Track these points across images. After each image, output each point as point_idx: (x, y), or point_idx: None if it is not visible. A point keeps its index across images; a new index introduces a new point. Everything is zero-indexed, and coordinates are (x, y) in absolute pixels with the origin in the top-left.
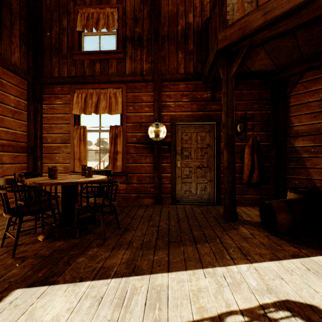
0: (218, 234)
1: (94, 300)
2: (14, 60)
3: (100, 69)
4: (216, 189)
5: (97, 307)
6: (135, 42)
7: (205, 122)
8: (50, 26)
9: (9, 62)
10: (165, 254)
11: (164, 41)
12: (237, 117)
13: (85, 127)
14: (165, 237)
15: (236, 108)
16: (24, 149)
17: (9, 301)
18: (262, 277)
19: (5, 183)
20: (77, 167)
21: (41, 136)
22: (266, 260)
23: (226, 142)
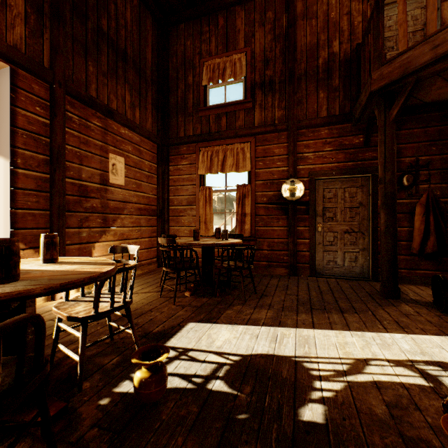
0: (370, 308)
1: (252, 336)
2: (148, 126)
3: (227, 123)
4: (372, 261)
5: (256, 339)
6: (265, 87)
7: (355, 175)
8: (176, 85)
9: (145, 129)
10: (308, 317)
11: (300, 80)
12: (403, 166)
13: (210, 187)
14: (306, 305)
15: (402, 154)
16: (155, 212)
17: (189, 328)
18: (419, 344)
19: (168, 243)
20: (203, 231)
21: (168, 199)
22: (429, 334)
23: (384, 201)
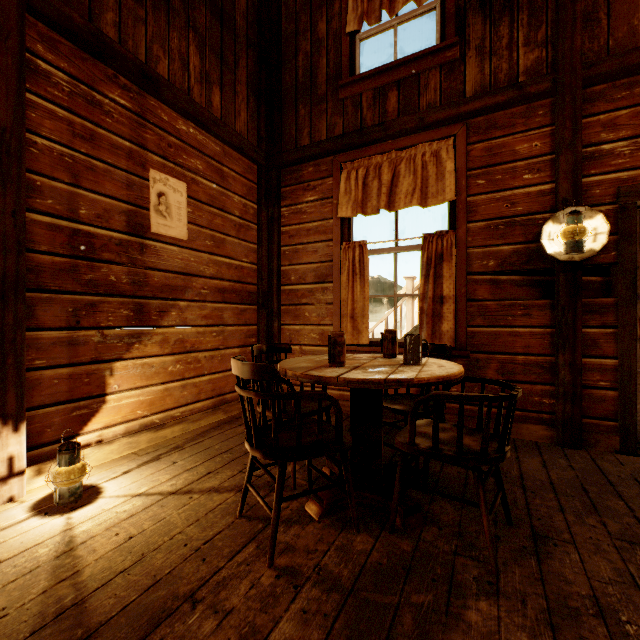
0: None
1: None
2: (239, 128)
3: (399, 103)
4: None
5: None
6: (493, 4)
7: None
8: (294, 47)
9: (233, 130)
10: None
11: None
12: None
13: (363, 243)
14: None
15: None
16: (253, 298)
17: None
18: None
19: (253, 376)
20: (348, 334)
21: (279, 271)
22: None
23: None
